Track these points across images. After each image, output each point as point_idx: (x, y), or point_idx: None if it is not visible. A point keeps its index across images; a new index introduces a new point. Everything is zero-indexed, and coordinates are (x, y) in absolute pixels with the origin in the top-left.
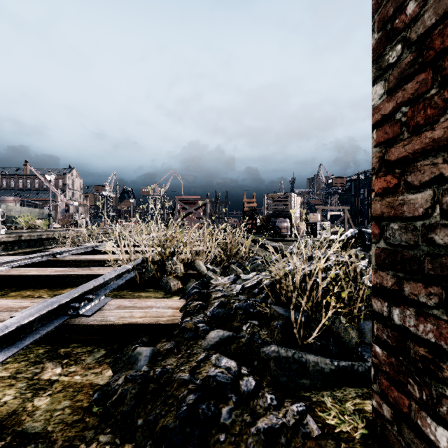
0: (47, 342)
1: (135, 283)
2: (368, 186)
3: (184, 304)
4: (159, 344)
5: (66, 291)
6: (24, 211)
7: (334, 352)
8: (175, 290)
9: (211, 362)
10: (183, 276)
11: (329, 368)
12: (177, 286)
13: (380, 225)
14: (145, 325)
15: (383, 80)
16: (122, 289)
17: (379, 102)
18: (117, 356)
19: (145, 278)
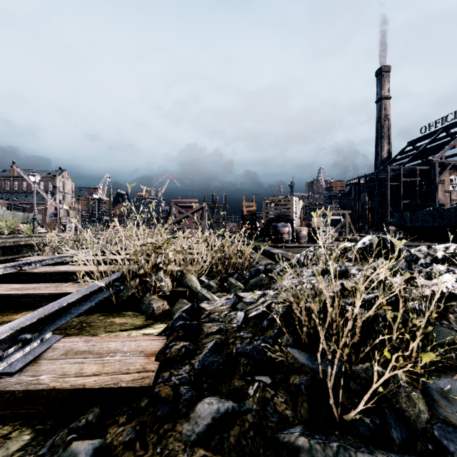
0: None
1: (110, 304)
2: (368, 190)
3: (163, 345)
4: (113, 428)
5: (18, 316)
6: (6, 215)
7: (395, 439)
8: (159, 314)
9: None
10: (170, 295)
11: None
12: (162, 308)
13: None
14: (96, 390)
15: None
16: (93, 312)
17: None
18: (41, 453)
19: (123, 297)
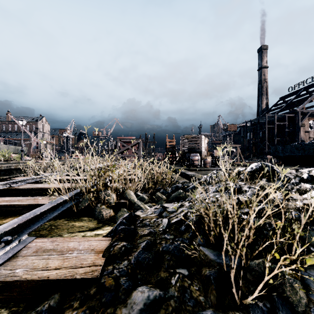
0: None
1: (72, 212)
2: (252, 131)
3: (108, 244)
4: (69, 311)
5: (6, 221)
6: (3, 148)
7: None
8: (107, 219)
9: None
10: (115, 205)
11: None
12: (109, 215)
13: None
14: (57, 281)
15: None
16: (60, 218)
17: None
18: None
19: (81, 207)
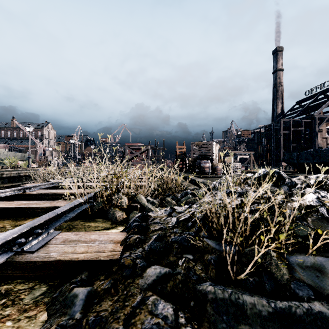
0: None
1: (87, 214)
2: (267, 137)
3: (125, 237)
4: (97, 282)
5: (27, 222)
6: (9, 155)
7: (267, 289)
8: (120, 220)
9: (147, 309)
10: (127, 208)
11: (266, 311)
12: (122, 217)
13: None
14: (85, 261)
15: None
16: (76, 219)
17: None
18: (55, 295)
19: (95, 209)
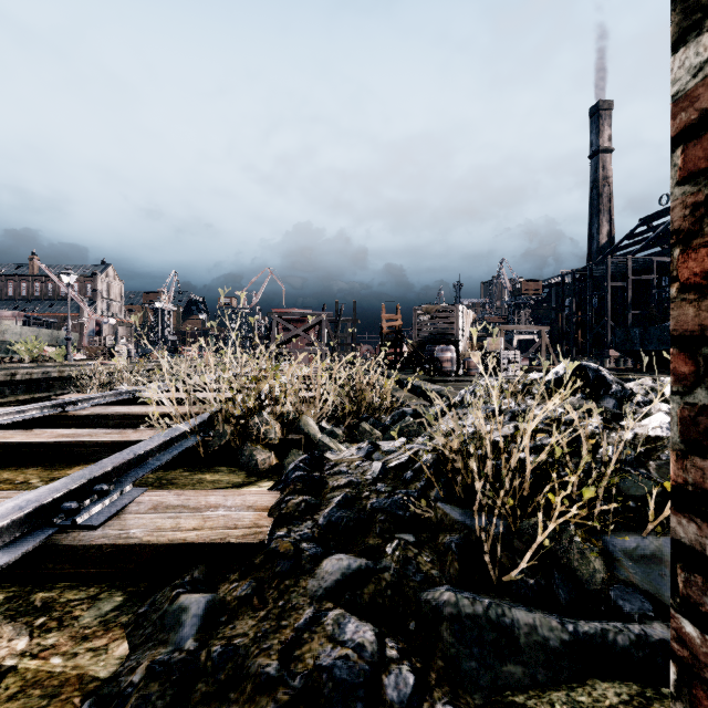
0: (11, 580)
1: (196, 457)
2: (578, 294)
3: (277, 500)
4: (224, 584)
5: (73, 471)
6: (26, 334)
7: (562, 600)
8: (265, 469)
9: (323, 632)
10: (279, 444)
11: (558, 638)
12: (269, 462)
13: (696, 354)
14: (200, 546)
15: (707, 30)
16: (173, 467)
17: (694, 83)
18: (142, 611)
19: (213, 447)
